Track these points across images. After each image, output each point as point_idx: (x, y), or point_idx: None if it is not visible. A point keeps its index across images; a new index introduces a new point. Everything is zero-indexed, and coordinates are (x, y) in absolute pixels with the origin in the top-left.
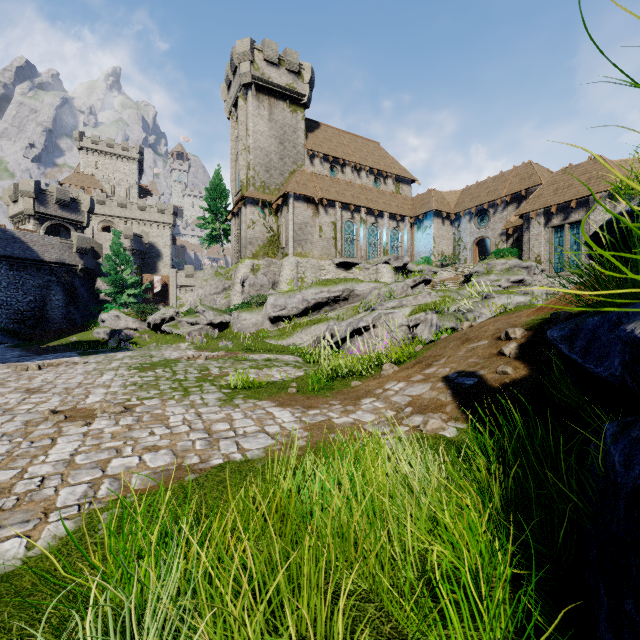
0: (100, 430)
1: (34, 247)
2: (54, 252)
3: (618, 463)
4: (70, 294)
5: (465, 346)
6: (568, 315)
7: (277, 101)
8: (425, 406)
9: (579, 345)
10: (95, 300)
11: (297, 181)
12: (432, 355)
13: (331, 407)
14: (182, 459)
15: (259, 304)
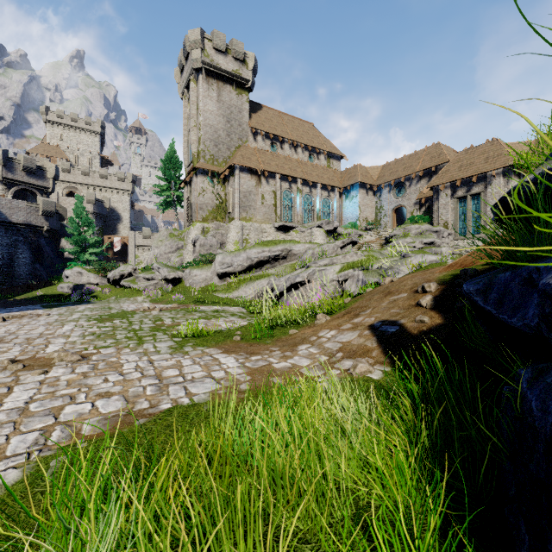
0: (56, 378)
1: (2, 210)
2: (21, 214)
3: (535, 407)
4: (36, 252)
5: (387, 298)
6: (474, 271)
7: (224, 84)
8: (354, 351)
9: (493, 298)
10: (60, 258)
11: (242, 155)
12: (359, 306)
13: (271, 353)
14: (133, 404)
15: (208, 262)
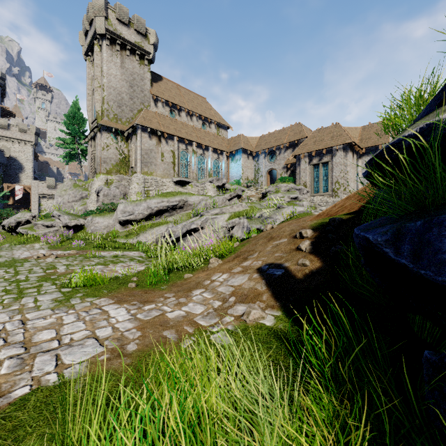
0: None
1: None
2: None
3: None
4: None
5: (271, 243)
6: (341, 220)
7: (128, 53)
8: (246, 295)
9: (407, 249)
10: None
11: (144, 117)
12: (247, 250)
13: (166, 300)
14: None
15: (111, 210)
